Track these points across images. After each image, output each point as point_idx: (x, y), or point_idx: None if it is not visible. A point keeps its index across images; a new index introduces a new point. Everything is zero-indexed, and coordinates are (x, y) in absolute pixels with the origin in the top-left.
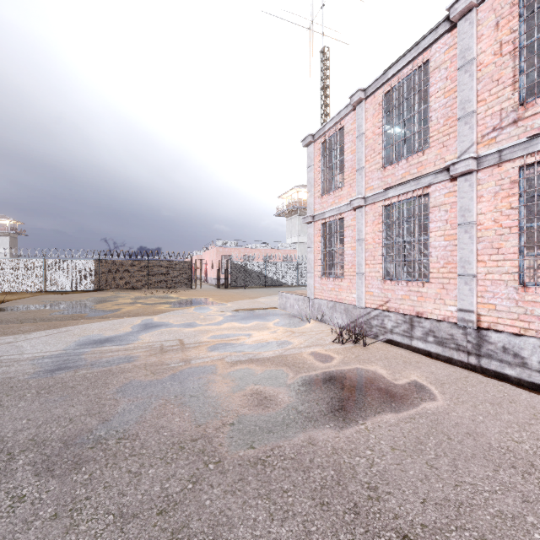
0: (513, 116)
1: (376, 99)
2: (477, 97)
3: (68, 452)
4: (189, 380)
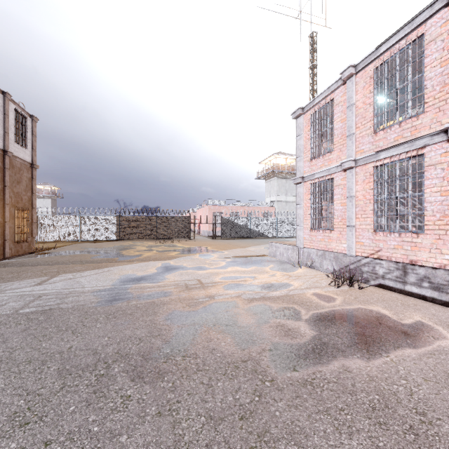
0: None
1: (367, 73)
2: None
3: (149, 364)
4: (219, 312)
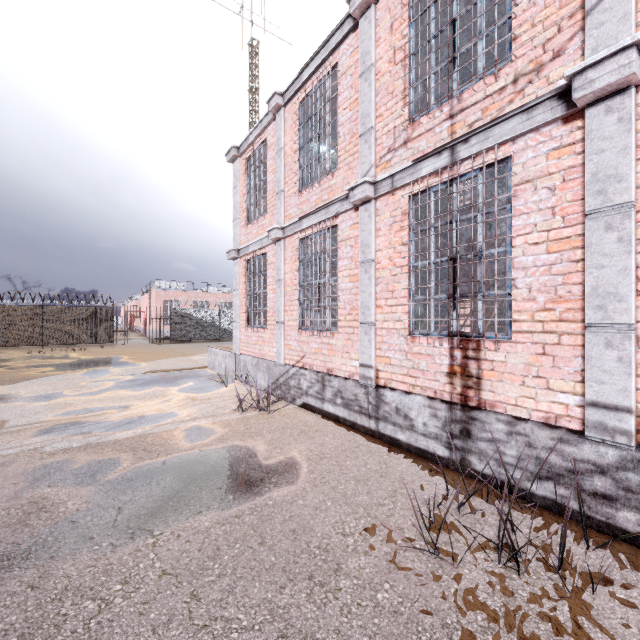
0: (404, 135)
1: (294, 108)
2: (376, 111)
3: None
4: None
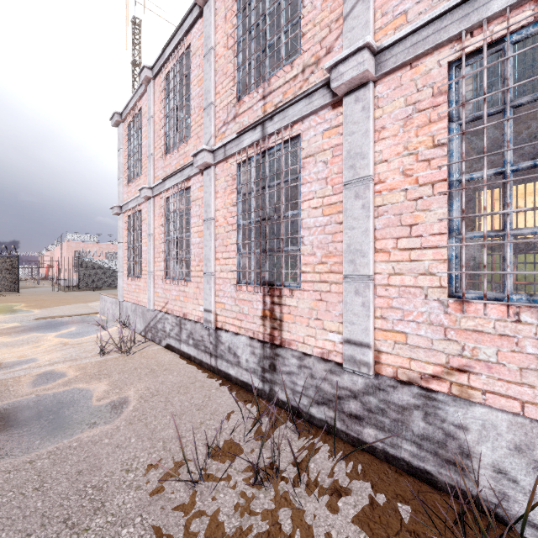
0: (234, 111)
1: (161, 81)
2: (216, 89)
3: None
4: None
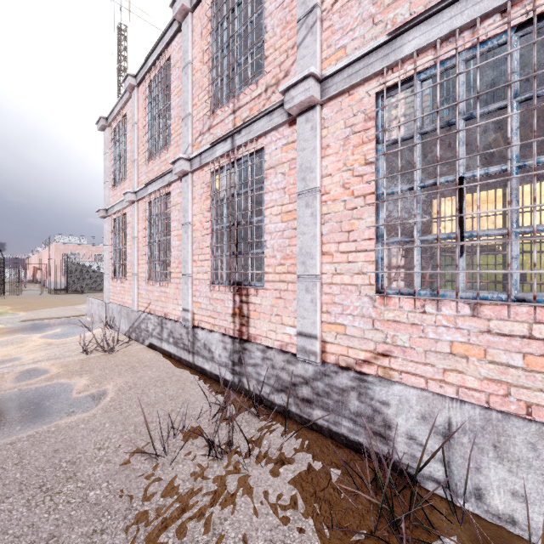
0: (208, 123)
1: (144, 89)
2: (193, 101)
3: None
4: None
